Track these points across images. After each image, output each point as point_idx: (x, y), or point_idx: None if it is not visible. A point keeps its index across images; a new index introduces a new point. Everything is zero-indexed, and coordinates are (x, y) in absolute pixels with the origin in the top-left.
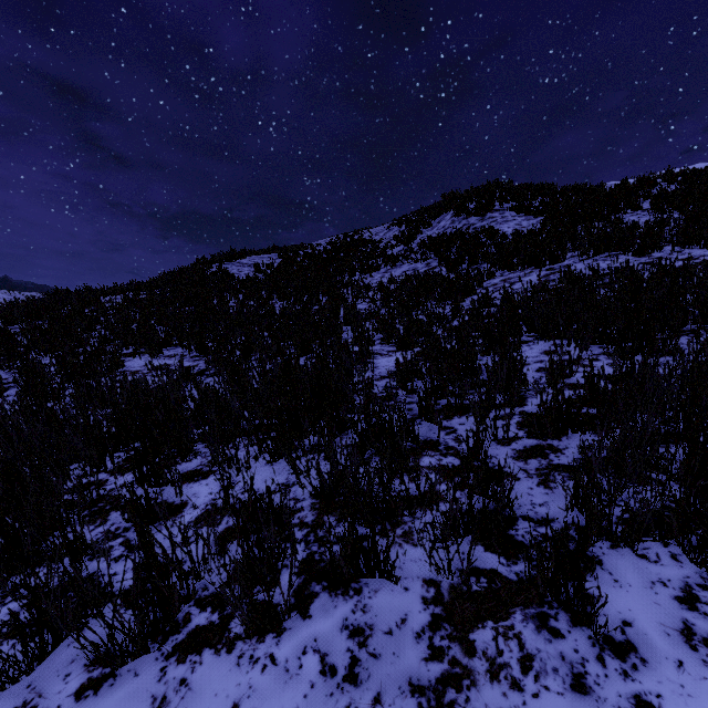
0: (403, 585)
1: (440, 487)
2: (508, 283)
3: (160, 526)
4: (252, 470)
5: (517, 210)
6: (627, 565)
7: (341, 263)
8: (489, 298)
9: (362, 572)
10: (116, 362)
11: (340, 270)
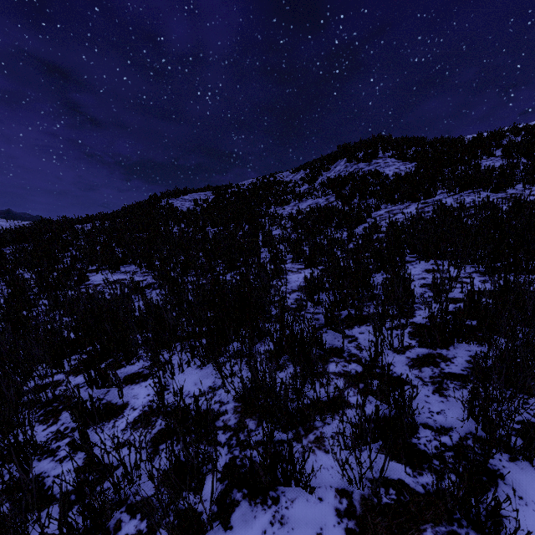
0: (317, 495)
1: (346, 392)
2: (391, 214)
3: (103, 426)
4: (185, 373)
5: (396, 157)
6: (529, 481)
7: (260, 199)
8: (377, 226)
9: (279, 481)
10: (82, 277)
11: (259, 204)
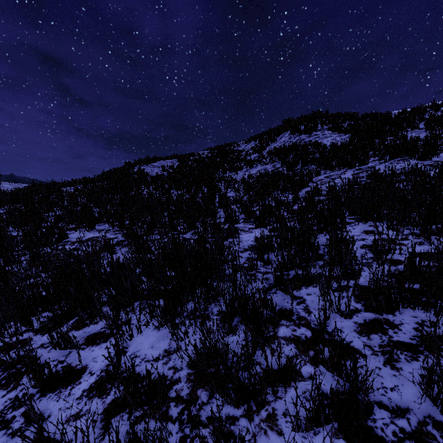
0: None
1: (297, 361)
2: (330, 179)
3: (60, 393)
4: (143, 335)
5: (332, 130)
6: None
7: (217, 165)
8: (318, 189)
9: None
10: (62, 235)
11: (216, 170)
